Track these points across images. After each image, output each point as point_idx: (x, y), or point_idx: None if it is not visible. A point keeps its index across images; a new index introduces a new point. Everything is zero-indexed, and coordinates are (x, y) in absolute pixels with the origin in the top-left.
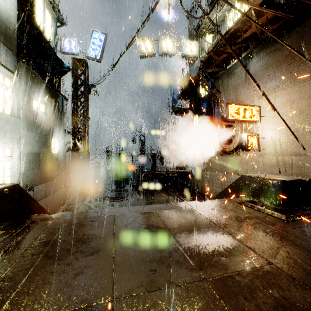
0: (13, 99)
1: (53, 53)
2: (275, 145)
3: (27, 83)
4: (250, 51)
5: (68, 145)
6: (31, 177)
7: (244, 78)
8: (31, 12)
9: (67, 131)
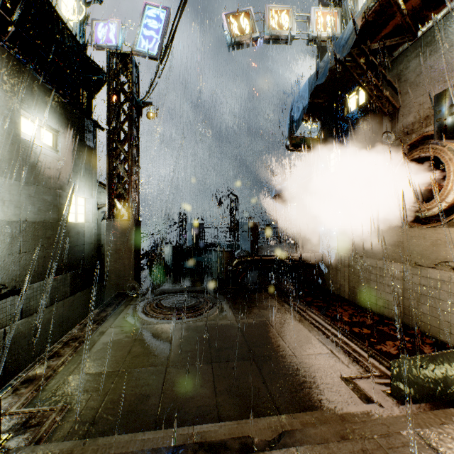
0: None
1: (77, 47)
2: None
3: (5, 82)
4: None
5: (106, 209)
6: (16, 269)
7: None
8: None
9: (103, 184)
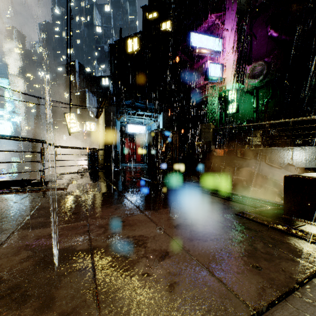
0: None
1: None
2: None
3: None
4: None
5: None
6: None
7: None
8: None
9: None
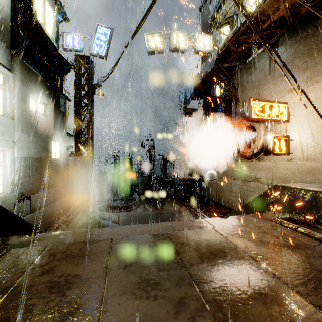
0: (5, 97)
1: (54, 49)
2: (308, 148)
3: (23, 80)
4: (275, 40)
5: (71, 150)
6: (28, 185)
7: (267, 72)
8: (29, 2)
9: (70, 134)
